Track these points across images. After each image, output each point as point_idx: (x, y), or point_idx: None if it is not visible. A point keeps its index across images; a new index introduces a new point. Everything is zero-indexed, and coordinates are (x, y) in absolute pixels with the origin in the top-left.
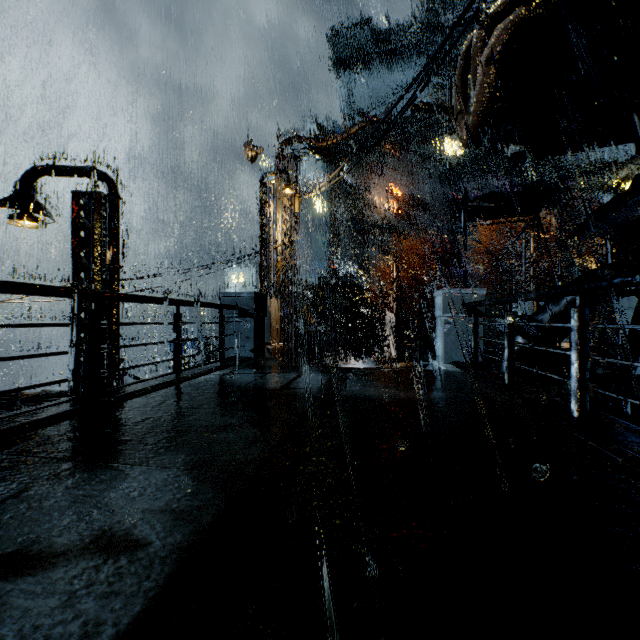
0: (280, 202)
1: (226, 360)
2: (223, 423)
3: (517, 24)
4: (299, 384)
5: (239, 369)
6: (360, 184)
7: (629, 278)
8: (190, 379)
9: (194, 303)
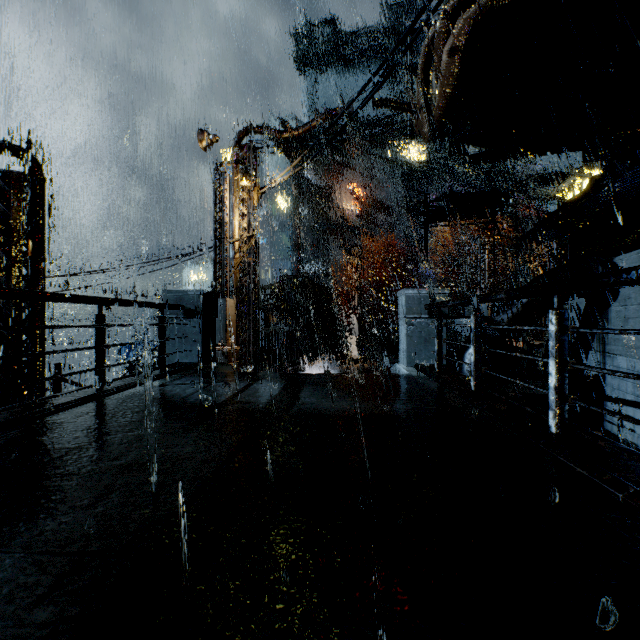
0: (237, 195)
1: (168, 367)
2: (131, 459)
3: (480, 15)
4: (246, 396)
5: (180, 378)
6: (324, 184)
7: (623, 275)
8: (114, 393)
9: (124, 302)
